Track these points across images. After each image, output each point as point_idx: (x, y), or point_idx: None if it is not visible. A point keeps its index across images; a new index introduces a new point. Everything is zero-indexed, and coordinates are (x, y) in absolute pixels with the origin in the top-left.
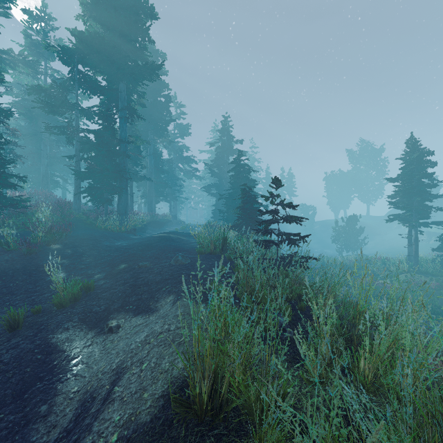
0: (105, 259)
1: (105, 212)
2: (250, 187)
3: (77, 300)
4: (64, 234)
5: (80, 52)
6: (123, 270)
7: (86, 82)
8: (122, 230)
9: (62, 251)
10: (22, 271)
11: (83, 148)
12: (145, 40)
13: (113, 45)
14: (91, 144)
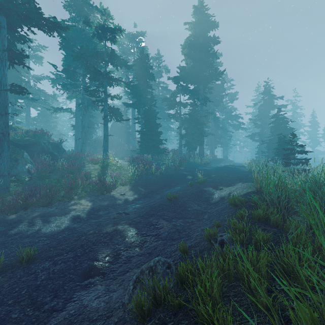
0: (203, 173)
1: (193, 154)
2: (284, 135)
3: (204, 182)
4: (184, 163)
5: (183, 76)
6: (215, 176)
7: (184, 90)
8: (202, 163)
9: (185, 170)
10: (177, 175)
11: (183, 123)
12: (213, 59)
13: (198, 68)
14: (187, 120)
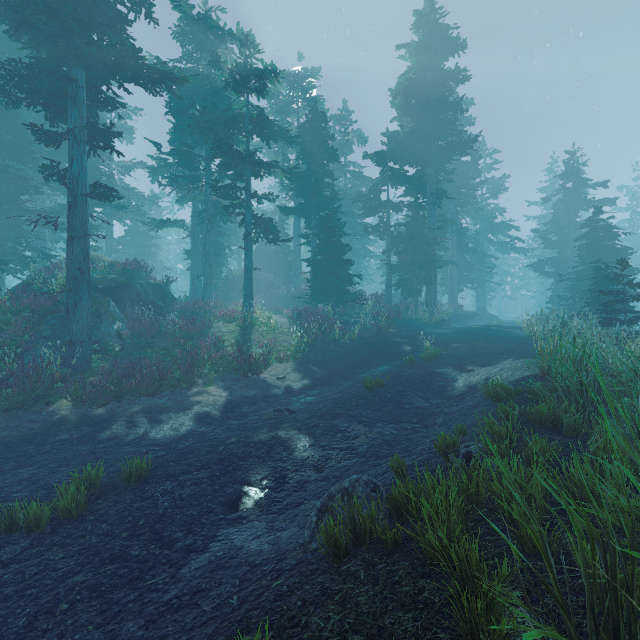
0: (435, 340)
1: (415, 303)
2: (606, 263)
3: (436, 358)
4: (397, 321)
5: (393, 151)
6: (458, 347)
7: (396, 177)
8: (432, 321)
9: (399, 333)
10: (382, 344)
11: (395, 242)
12: (456, 113)
13: (425, 134)
14: (403, 237)
